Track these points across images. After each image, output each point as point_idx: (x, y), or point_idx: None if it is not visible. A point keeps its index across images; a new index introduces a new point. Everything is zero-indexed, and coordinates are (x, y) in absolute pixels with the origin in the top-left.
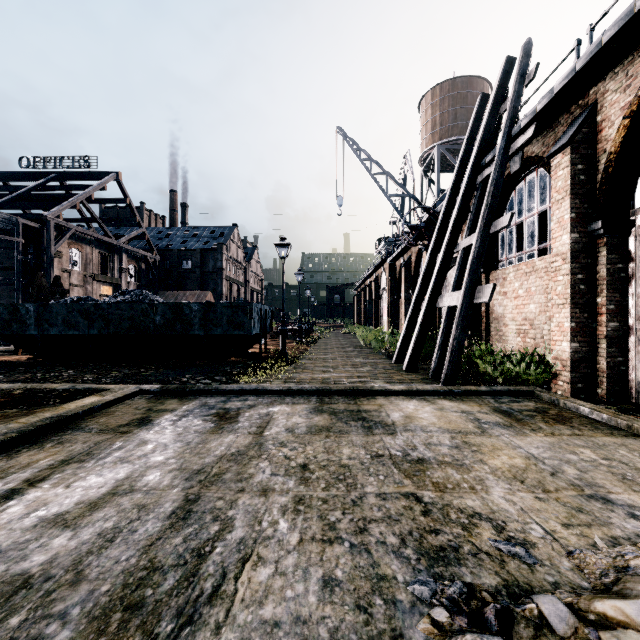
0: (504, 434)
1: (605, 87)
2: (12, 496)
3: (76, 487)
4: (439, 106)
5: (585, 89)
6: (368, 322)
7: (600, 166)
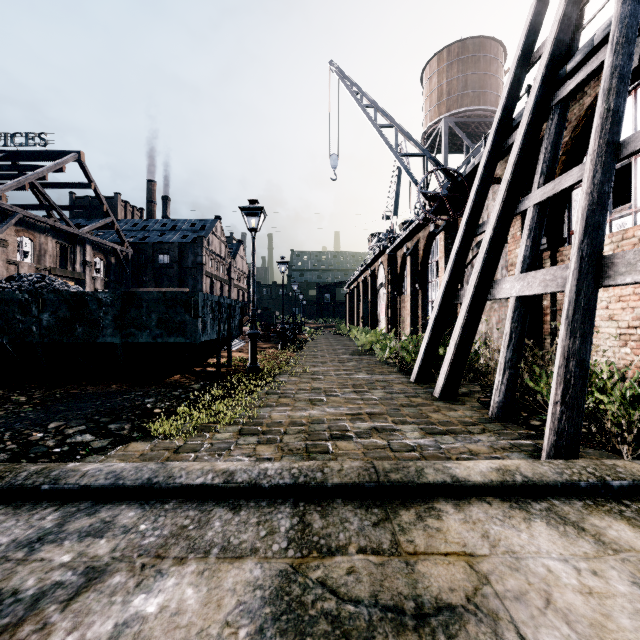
0: None
1: None
2: None
3: None
4: (446, 72)
5: None
6: (363, 322)
7: None
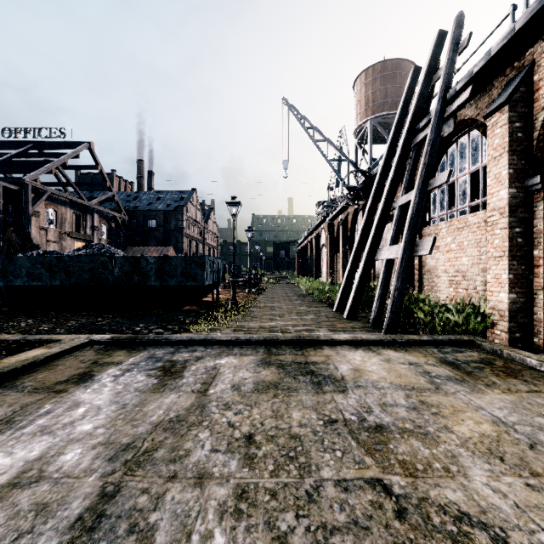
0: (460, 391)
1: (543, 47)
2: None
3: None
4: (372, 85)
5: (521, 50)
6: (309, 274)
7: (537, 124)
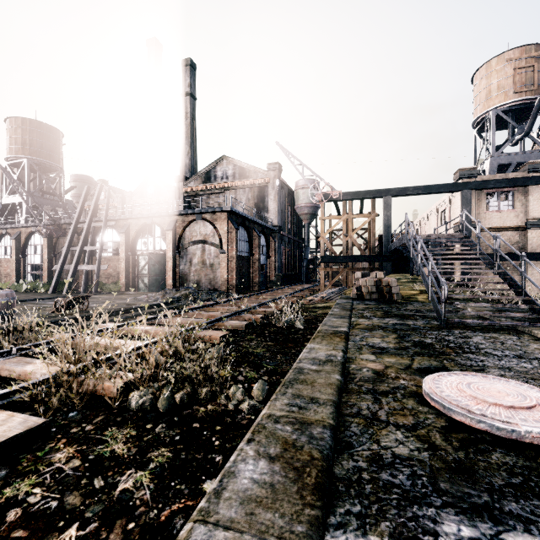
0: (121, 296)
1: (132, 222)
2: None
3: None
4: (29, 133)
5: (128, 219)
6: None
7: (131, 239)
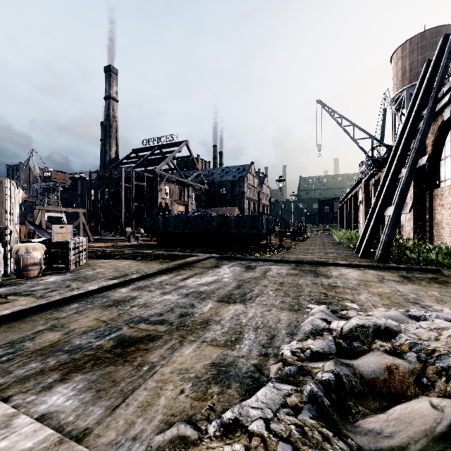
0: (392, 283)
1: None
2: (186, 279)
3: (203, 279)
4: (408, 57)
5: None
6: (348, 227)
7: None
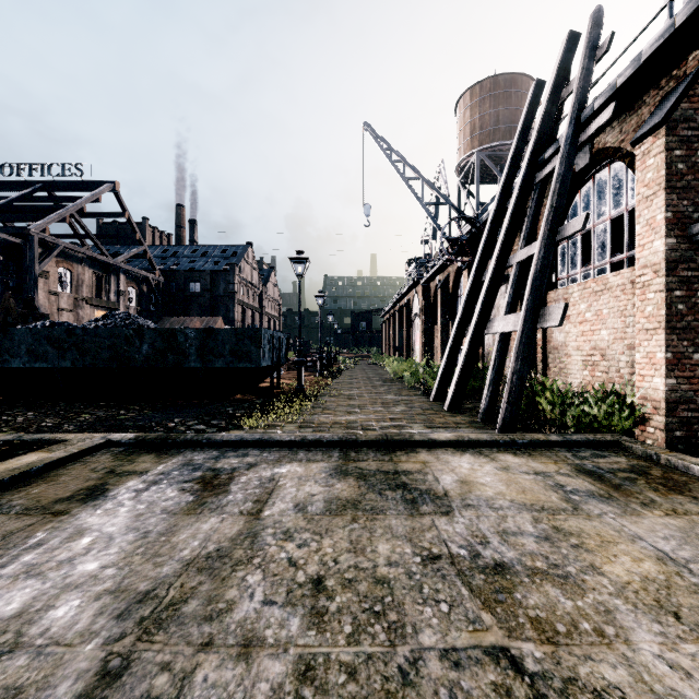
0: (607, 512)
1: None
2: None
3: None
4: (479, 107)
5: (683, 54)
6: (398, 352)
7: None
